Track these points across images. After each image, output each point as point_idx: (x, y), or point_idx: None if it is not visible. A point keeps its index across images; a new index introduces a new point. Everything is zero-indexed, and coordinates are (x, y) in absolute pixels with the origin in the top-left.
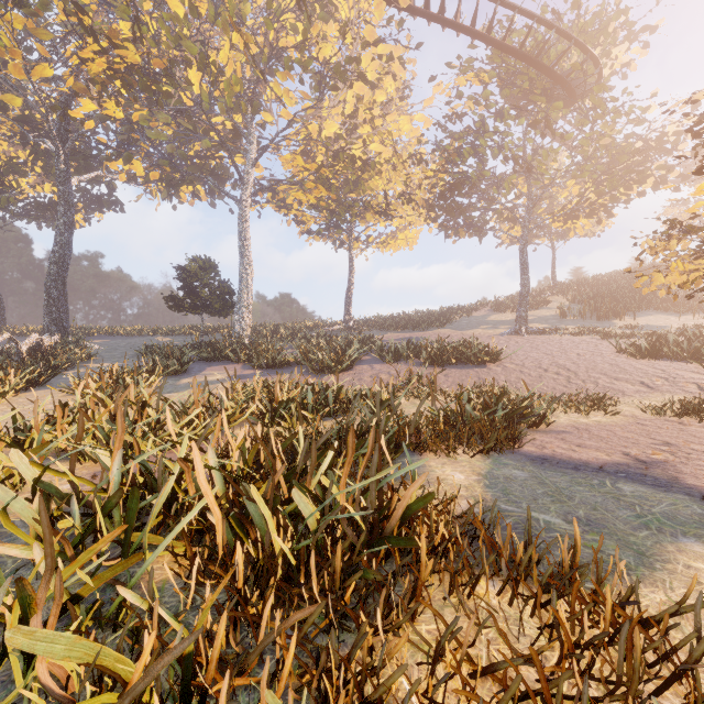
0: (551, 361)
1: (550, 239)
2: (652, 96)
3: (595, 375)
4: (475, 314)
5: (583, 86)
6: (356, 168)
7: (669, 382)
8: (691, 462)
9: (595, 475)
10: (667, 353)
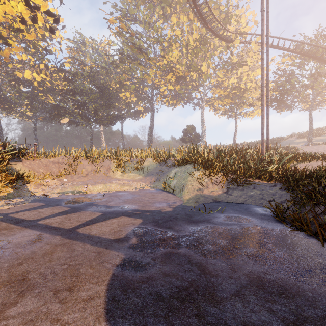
0: (316, 150)
1: None
2: None
3: None
4: (289, 139)
5: None
6: (241, 91)
7: None
8: None
9: None
10: None
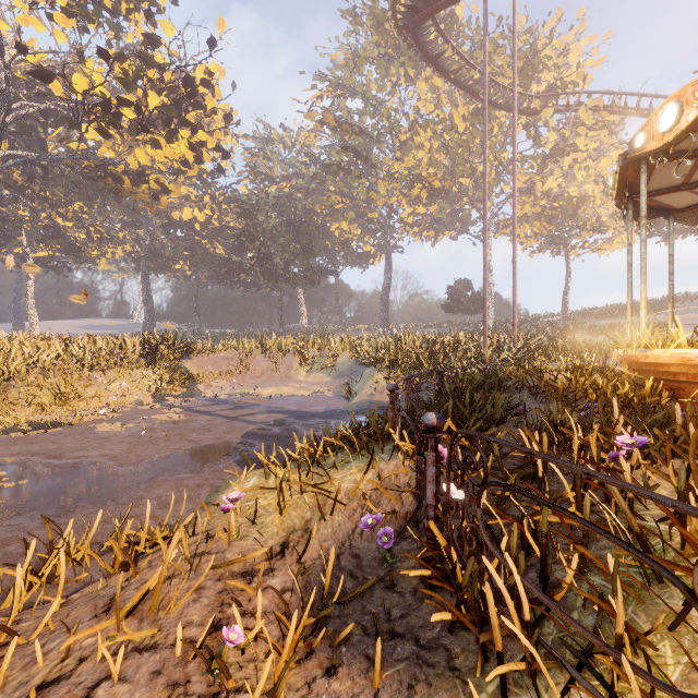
0: None
1: None
2: None
3: None
4: None
5: None
6: (572, 203)
7: None
8: None
9: None
10: None
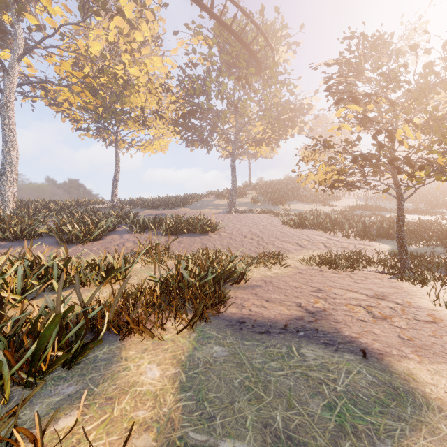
0: (248, 230)
1: (248, 157)
2: (299, 78)
3: (273, 239)
4: (206, 199)
5: (265, 63)
6: (119, 85)
7: (310, 242)
8: (339, 307)
9: (283, 339)
10: (307, 225)
